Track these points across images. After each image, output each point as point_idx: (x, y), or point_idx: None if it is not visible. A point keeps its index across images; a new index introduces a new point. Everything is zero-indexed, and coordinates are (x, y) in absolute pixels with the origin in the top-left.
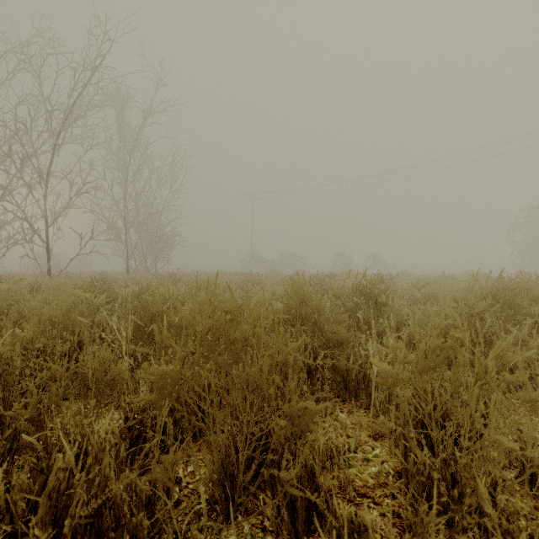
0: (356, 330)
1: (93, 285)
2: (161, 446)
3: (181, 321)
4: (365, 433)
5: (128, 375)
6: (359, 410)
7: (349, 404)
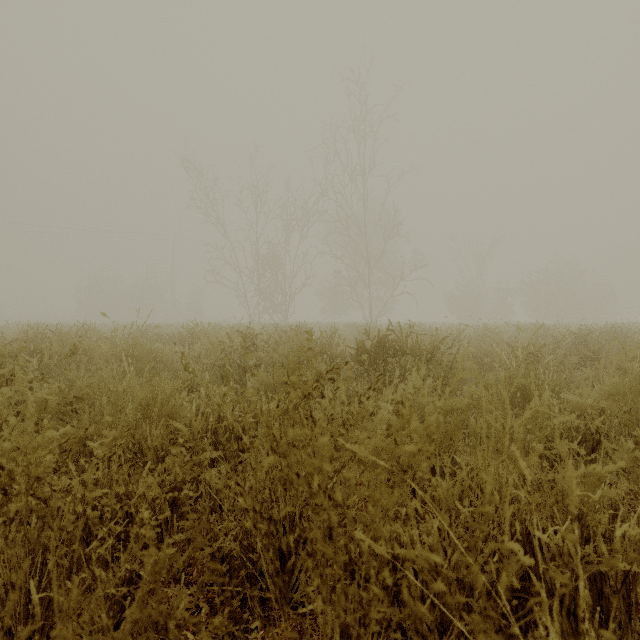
0: None
1: None
2: None
3: None
4: None
5: None
6: None
7: None
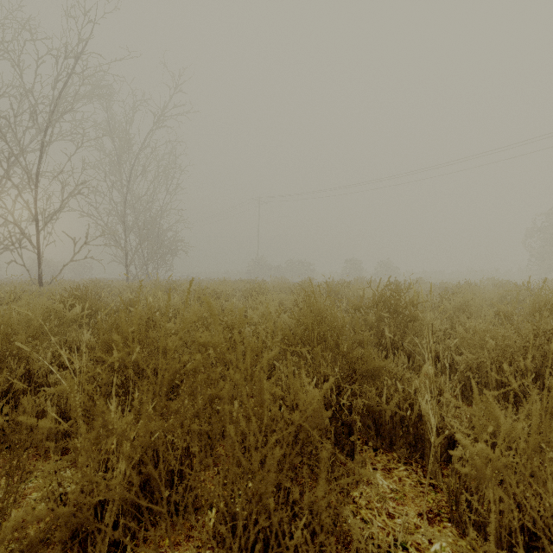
0: (379, 348)
1: (72, 294)
2: (114, 543)
3: (163, 343)
4: (412, 508)
5: (51, 446)
6: (397, 466)
7: (382, 456)
